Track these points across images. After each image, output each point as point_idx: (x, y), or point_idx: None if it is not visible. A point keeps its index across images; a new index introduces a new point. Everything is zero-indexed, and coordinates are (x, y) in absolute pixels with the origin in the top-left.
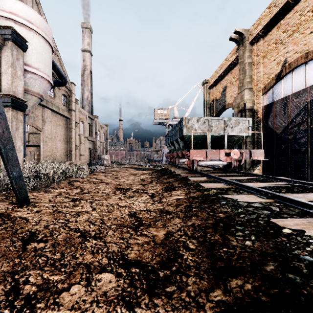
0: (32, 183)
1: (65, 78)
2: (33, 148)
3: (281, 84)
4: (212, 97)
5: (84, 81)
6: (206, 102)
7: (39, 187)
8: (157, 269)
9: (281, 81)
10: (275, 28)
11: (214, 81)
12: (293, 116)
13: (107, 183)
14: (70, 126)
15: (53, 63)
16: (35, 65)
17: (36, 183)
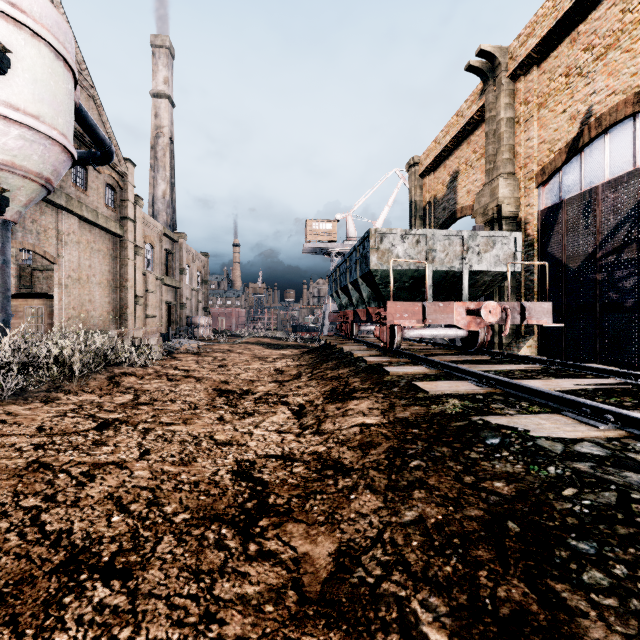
0: (15, 380)
1: (108, 147)
2: (40, 302)
3: (579, 164)
4: (427, 195)
5: (157, 160)
6: (415, 205)
7: (33, 390)
8: None
9: (579, 157)
10: (565, 42)
11: (432, 161)
12: (606, 230)
13: (199, 378)
14: (124, 255)
15: (80, 111)
16: (30, 109)
17: (28, 381)
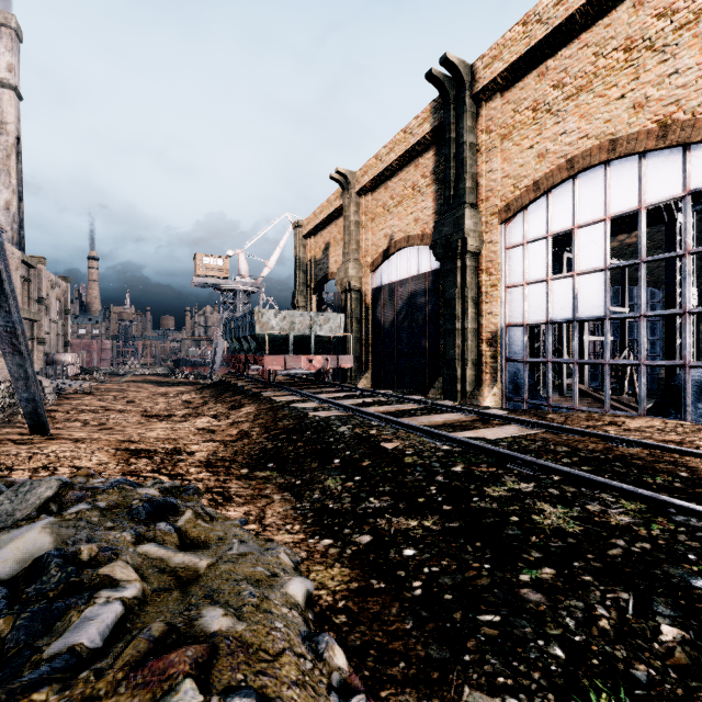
0: None
1: None
2: None
3: (389, 265)
4: (309, 254)
5: None
6: (300, 261)
7: None
8: (236, 439)
9: (389, 261)
10: (383, 186)
11: (312, 228)
12: (398, 309)
13: (120, 410)
14: None
15: None
16: None
17: None
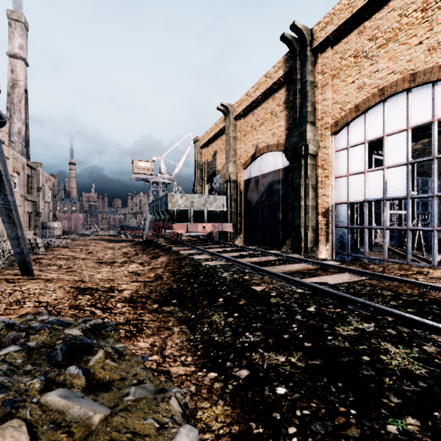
0: None
1: (4, 119)
2: None
3: (255, 164)
4: (203, 158)
5: (13, 104)
6: (198, 163)
7: (3, 266)
8: (153, 280)
9: (255, 162)
10: (251, 113)
11: (205, 142)
12: (261, 193)
13: (83, 258)
14: None
15: None
16: None
17: None
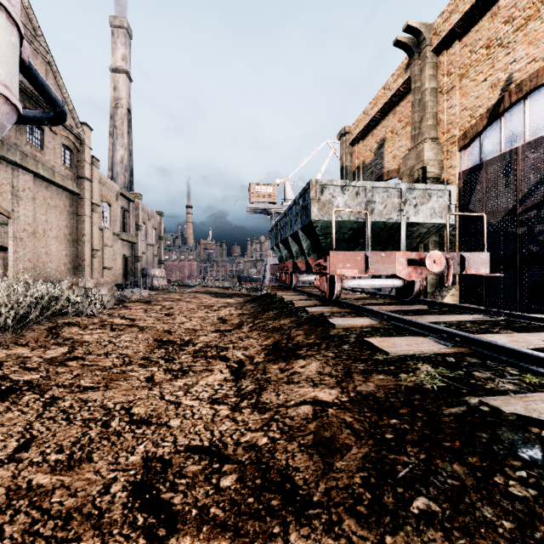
0: None
1: (61, 108)
2: None
3: (499, 127)
4: (356, 161)
5: (115, 128)
6: (346, 170)
7: None
8: None
9: (499, 122)
10: (486, 16)
11: (361, 130)
12: (526, 188)
13: (142, 327)
14: (81, 211)
15: (30, 69)
16: None
17: None
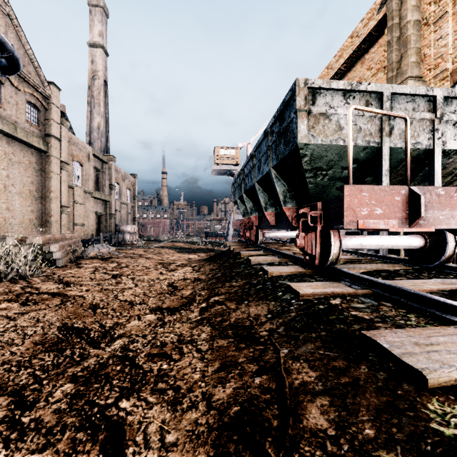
0: None
1: (11, 53)
2: None
3: None
4: None
5: (93, 98)
6: None
7: None
8: None
9: None
10: None
11: None
12: None
13: (67, 298)
14: (48, 168)
15: None
16: None
17: None
